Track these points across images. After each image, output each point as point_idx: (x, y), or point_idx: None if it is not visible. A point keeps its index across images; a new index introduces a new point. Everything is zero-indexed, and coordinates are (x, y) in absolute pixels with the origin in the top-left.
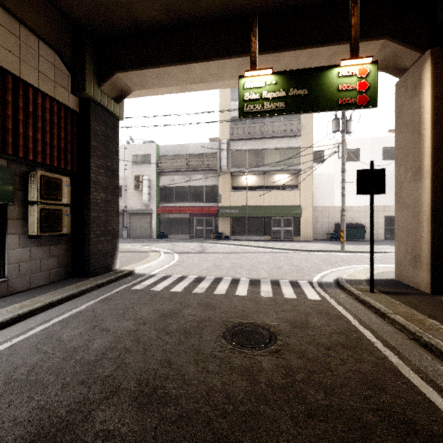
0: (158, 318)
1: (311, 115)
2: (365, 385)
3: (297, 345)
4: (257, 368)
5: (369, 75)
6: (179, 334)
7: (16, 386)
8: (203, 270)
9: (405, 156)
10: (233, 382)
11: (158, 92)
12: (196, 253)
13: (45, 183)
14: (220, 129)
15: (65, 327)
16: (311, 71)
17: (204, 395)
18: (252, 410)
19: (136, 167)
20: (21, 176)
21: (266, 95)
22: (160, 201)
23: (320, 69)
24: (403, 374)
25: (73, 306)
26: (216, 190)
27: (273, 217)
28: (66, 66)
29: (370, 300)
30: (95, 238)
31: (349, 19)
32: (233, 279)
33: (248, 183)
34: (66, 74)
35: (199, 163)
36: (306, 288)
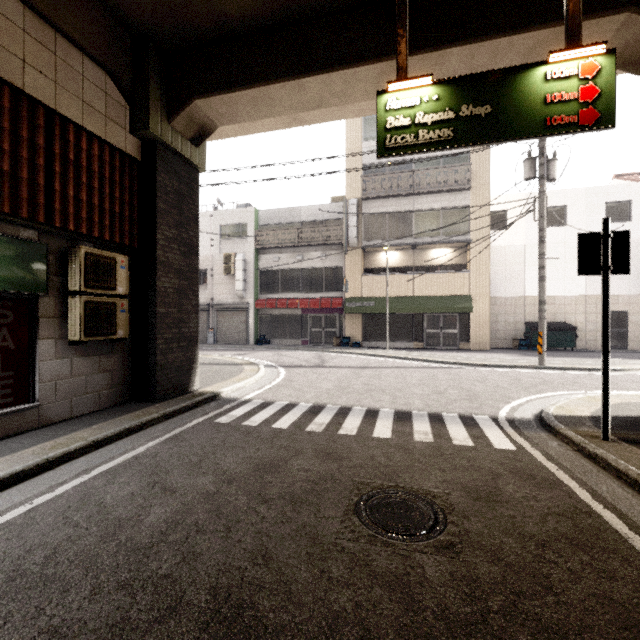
0: (252, 473)
1: (487, 156)
2: (629, 632)
3: (485, 534)
4: (416, 578)
5: (600, 73)
6: (283, 503)
7: (22, 585)
8: (321, 394)
9: None
10: (375, 604)
11: (255, 129)
12: (312, 367)
13: (91, 265)
14: (347, 184)
15: (111, 483)
16: (497, 75)
17: (324, 629)
18: None
19: (225, 242)
20: (58, 255)
21: (421, 119)
22: (259, 291)
23: (512, 71)
24: None
25: (127, 447)
26: (340, 274)
27: (427, 314)
28: (122, 93)
29: (606, 454)
30: (163, 345)
31: None
32: (368, 411)
33: (388, 262)
34: (123, 105)
35: (316, 234)
36: (489, 429)
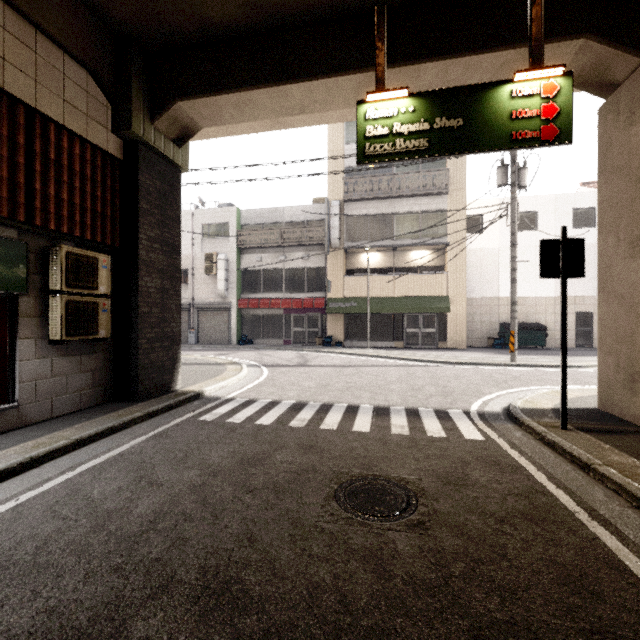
0: (236, 466)
1: (463, 162)
2: (567, 587)
3: (452, 513)
4: (388, 552)
5: (559, 93)
6: (267, 493)
7: (16, 573)
8: (304, 392)
9: (616, 218)
10: (351, 575)
11: (238, 130)
12: (295, 367)
13: (73, 264)
14: (329, 185)
15: (97, 478)
16: (468, 91)
17: (305, 597)
18: (382, 626)
19: (207, 241)
20: (38, 254)
21: (399, 129)
22: (242, 291)
23: (482, 87)
24: (628, 569)
25: (111, 445)
26: (323, 274)
27: (406, 314)
28: (103, 92)
29: (563, 441)
30: (146, 344)
31: (527, 8)
32: (349, 407)
33: (370, 263)
34: (105, 104)
35: (299, 234)
36: (461, 422)
